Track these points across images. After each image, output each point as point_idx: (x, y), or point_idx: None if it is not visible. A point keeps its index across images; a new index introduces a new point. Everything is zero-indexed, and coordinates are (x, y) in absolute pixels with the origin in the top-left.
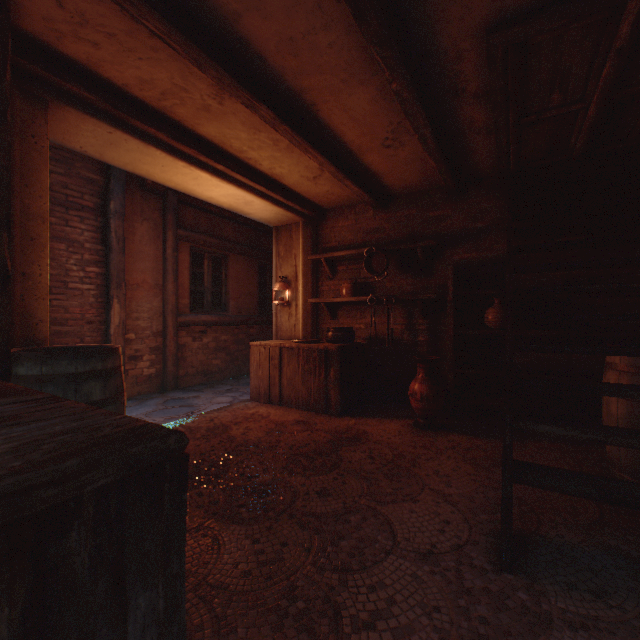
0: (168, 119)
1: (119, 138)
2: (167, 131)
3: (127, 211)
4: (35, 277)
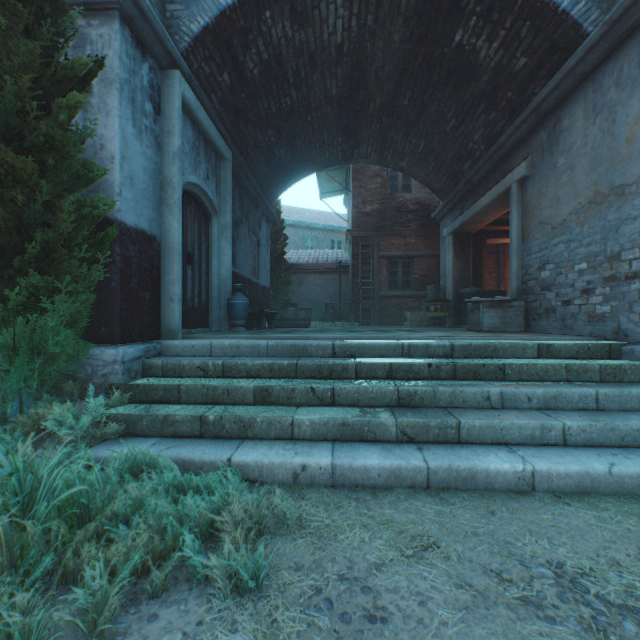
0: None
1: (501, 239)
2: None
3: (505, 250)
4: (483, 279)
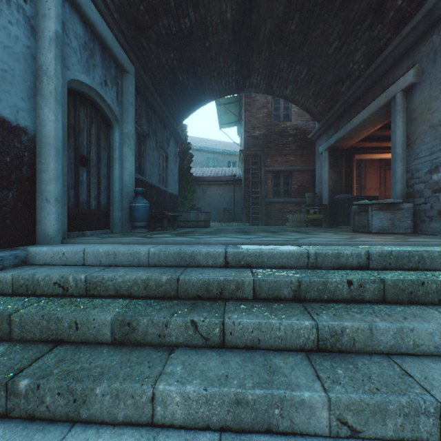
0: (378, 147)
1: (366, 155)
2: (378, 150)
3: (365, 165)
4: (352, 187)
